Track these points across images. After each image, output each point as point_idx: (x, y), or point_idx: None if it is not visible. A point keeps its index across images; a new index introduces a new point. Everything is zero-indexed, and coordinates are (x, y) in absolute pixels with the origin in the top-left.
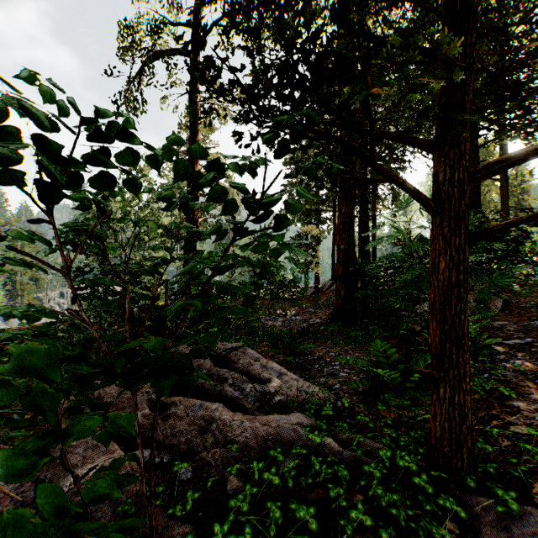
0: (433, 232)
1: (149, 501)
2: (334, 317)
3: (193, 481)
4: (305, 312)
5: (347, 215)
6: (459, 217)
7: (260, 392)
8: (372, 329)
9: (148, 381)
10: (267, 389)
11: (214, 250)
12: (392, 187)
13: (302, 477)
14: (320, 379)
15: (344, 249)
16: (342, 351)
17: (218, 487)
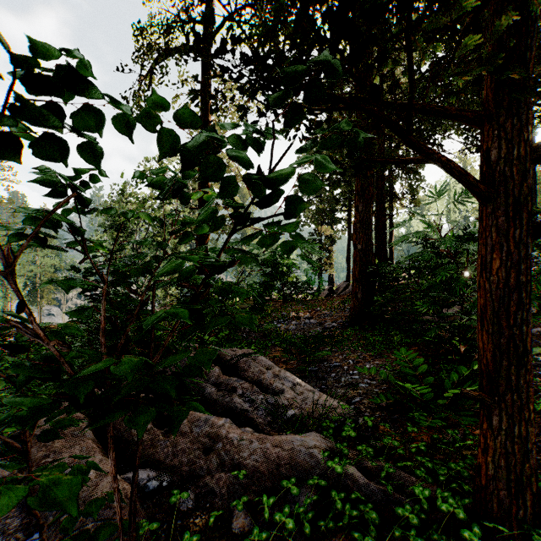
0: (482, 223)
1: (142, 537)
2: (350, 321)
3: (194, 512)
4: (319, 315)
5: (364, 213)
6: (518, 203)
7: (271, 404)
8: (393, 334)
9: (123, 413)
10: (280, 401)
11: (219, 248)
12: (410, 184)
13: (321, 520)
14: (338, 390)
15: (361, 249)
16: (361, 358)
17: (222, 523)
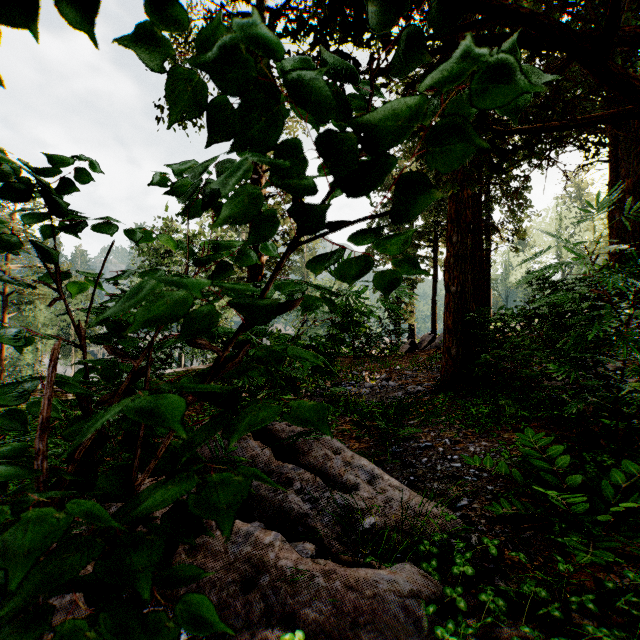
0: None
1: None
2: (441, 384)
3: None
4: (399, 375)
5: (460, 245)
6: None
7: (342, 506)
8: (504, 405)
9: None
10: (353, 501)
11: None
12: (512, 212)
13: None
14: (434, 485)
15: (455, 291)
16: (460, 437)
17: None
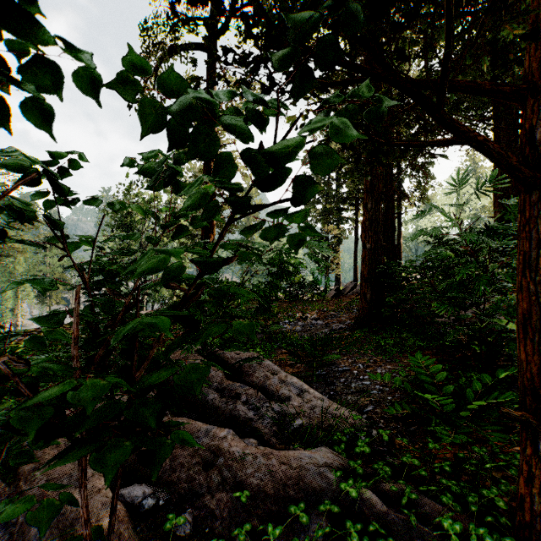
0: (524, 214)
1: None
2: (359, 322)
3: (192, 538)
4: (326, 315)
5: (374, 211)
6: None
7: (277, 412)
8: (405, 337)
9: (90, 448)
10: (286, 409)
11: None
12: (419, 182)
13: None
14: (348, 397)
15: (370, 248)
16: (371, 362)
17: None
